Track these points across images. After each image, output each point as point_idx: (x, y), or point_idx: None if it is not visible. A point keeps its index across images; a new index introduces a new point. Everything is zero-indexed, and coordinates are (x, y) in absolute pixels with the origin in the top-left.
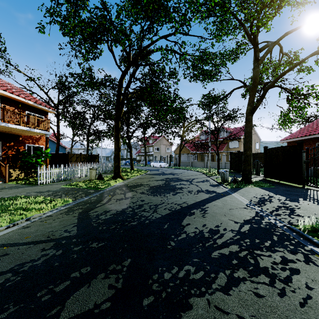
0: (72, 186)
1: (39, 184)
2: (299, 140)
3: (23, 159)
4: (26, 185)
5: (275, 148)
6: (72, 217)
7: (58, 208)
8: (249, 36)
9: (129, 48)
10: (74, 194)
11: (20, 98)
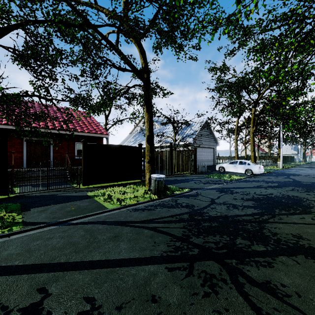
0: None
1: None
2: None
3: None
4: None
5: (110, 146)
6: None
7: None
8: None
9: None
10: None
11: None
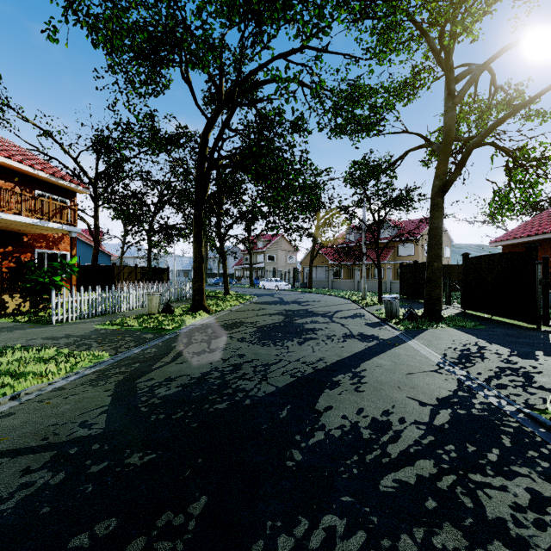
0: (113, 326)
1: (55, 323)
2: (524, 242)
3: (28, 276)
4: (31, 324)
5: (484, 257)
6: (102, 391)
7: (80, 371)
8: (437, 53)
9: (221, 77)
10: (115, 341)
11: (24, 167)
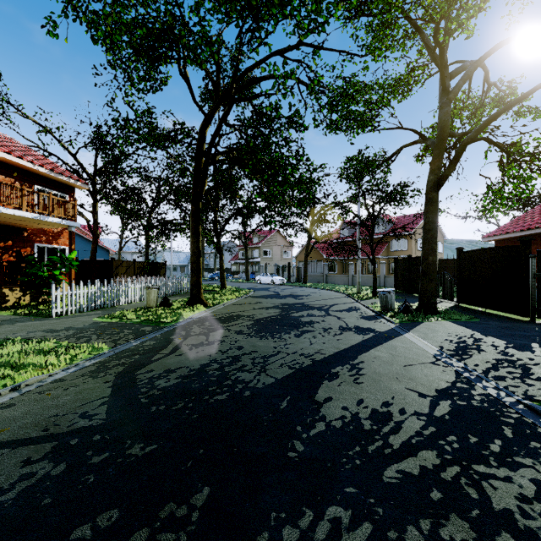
0: (112, 319)
1: (55, 316)
2: (516, 236)
3: (28, 270)
4: (31, 317)
5: (478, 251)
6: (102, 382)
7: (80, 362)
8: (431, 50)
9: (218, 73)
10: (115, 334)
11: (24, 162)
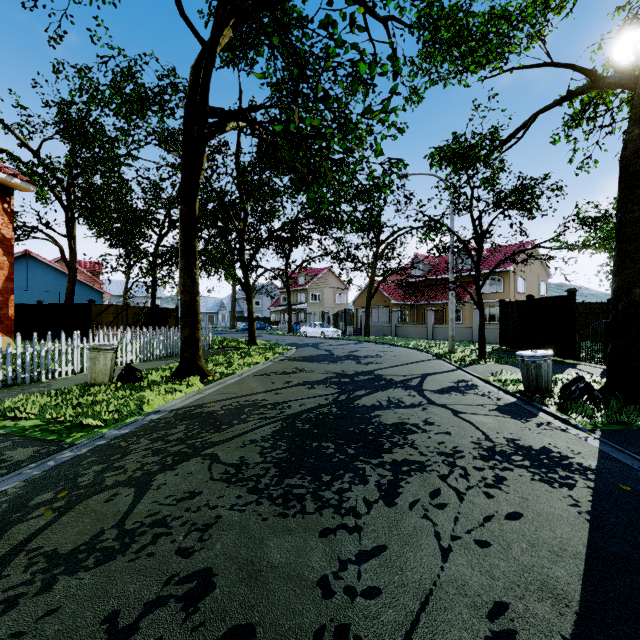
0: None
1: None
2: None
3: None
4: None
5: None
6: None
7: None
8: None
9: None
10: None
11: None
